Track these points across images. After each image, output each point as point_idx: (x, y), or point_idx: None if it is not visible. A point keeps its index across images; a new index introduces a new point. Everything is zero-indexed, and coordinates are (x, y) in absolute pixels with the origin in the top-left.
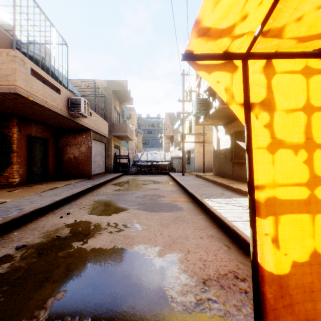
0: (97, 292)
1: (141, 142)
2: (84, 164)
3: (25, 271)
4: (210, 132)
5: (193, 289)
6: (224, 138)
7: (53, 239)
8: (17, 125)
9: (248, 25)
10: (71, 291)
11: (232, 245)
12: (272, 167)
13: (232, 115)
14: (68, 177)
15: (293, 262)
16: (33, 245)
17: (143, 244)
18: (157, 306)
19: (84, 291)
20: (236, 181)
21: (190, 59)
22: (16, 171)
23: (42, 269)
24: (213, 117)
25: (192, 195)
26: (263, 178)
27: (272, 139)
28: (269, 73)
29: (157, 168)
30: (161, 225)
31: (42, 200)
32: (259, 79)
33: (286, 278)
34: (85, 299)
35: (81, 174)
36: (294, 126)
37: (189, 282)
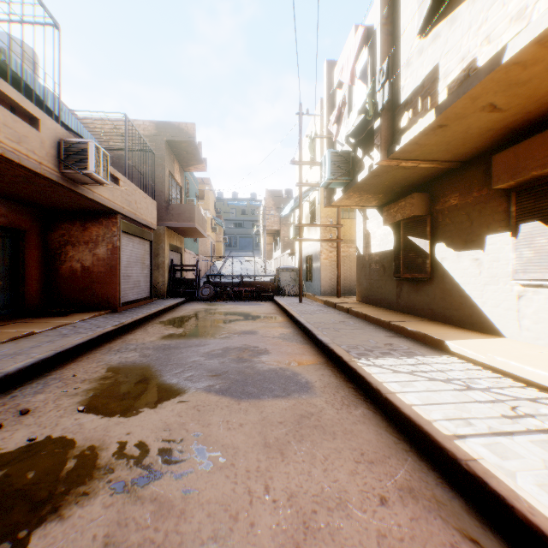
0: None
1: (223, 242)
2: (104, 282)
3: None
4: (350, 223)
5: None
6: (380, 231)
7: None
8: None
9: None
10: None
11: (485, 531)
12: None
13: (401, 186)
14: (70, 308)
15: None
16: None
17: (212, 543)
18: None
19: None
20: (409, 316)
21: None
22: None
23: None
24: (362, 189)
25: (328, 350)
26: None
27: None
28: None
29: (251, 289)
30: (266, 447)
31: None
32: None
33: None
34: None
35: (98, 302)
36: None
37: None
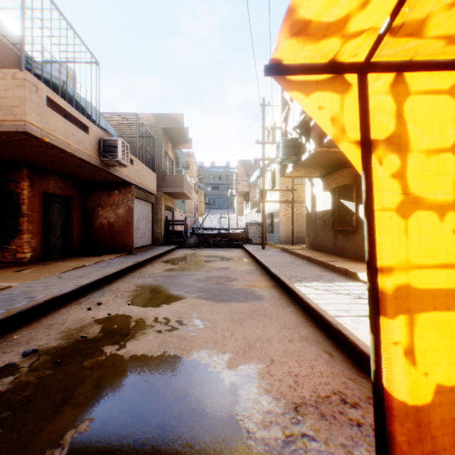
0: (138, 422)
1: (203, 202)
2: (122, 233)
3: (35, 389)
4: (302, 187)
5: (280, 419)
6: (322, 195)
7: (76, 341)
8: (28, 178)
9: (370, 17)
10: (101, 419)
11: (337, 351)
12: (404, 239)
13: (335, 162)
14: (101, 251)
15: (437, 386)
16: (48, 350)
17: (206, 349)
18: (227, 445)
19: (119, 420)
20: (340, 258)
21: (277, 73)
22: (27, 242)
23: (60, 385)
24: (306, 166)
25: (277, 278)
26: (390, 256)
27: (404, 195)
28: (400, 94)
29: (226, 239)
30: (232, 321)
31: (62, 285)
32: (384, 103)
33: (427, 410)
34: (120, 432)
35: (118, 247)
36: (439, 176)
37: (273, 407)
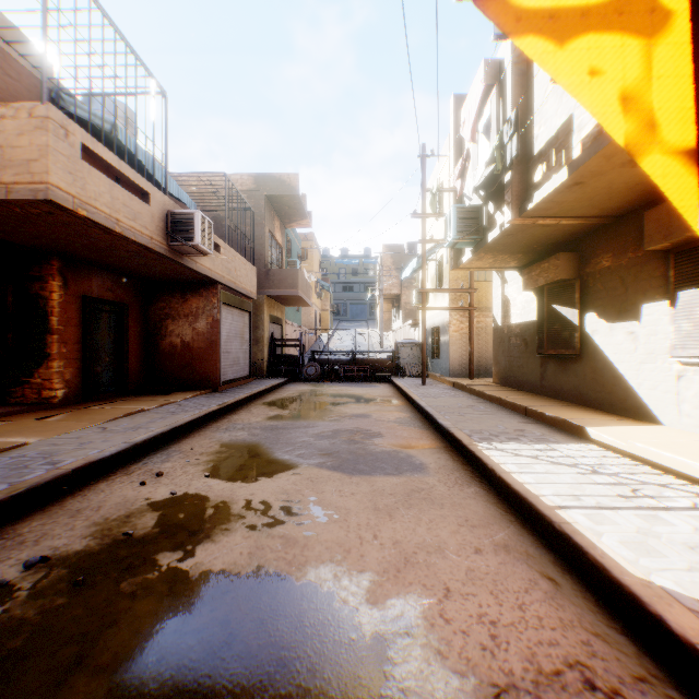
0: None
1: (330, 310)
2: (204, 359)
3: (33, 634)
4: (487, 286)
5: None
6: (521, 298)
7: (115, 542)
8: (60, 274)
9: None
10: None
11: (564, 575)
12: None
13: (543, 244)
14: (170, 387)
15: None
16: (67, 557)
17: (330, 563)
18: None
19: None
20: (553, 401)
21: None
22: (58, 374)
23: (75, 628)
24: (495, 250)
25: (448, 434)
26: None
27: None
28: None
29: (364, 368)
30: (375, 511)
31: (105, 442)
32: None
33: None
34: None
35: (197, 380)
36: None
37: (455, 693)
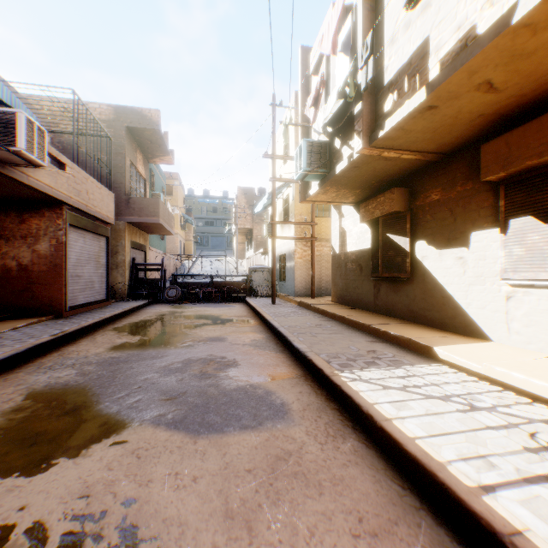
0: None
1: (193, 241)
2: (47, 283)
3: None
4: (324, 221)
5: None
6: (356, 229)
7: None
8: None
9: None
10: None
11: None
12: None
13: (380, 180)
14: (1, 314)
15: None
16: None
17: None
18: None
19: None
20: (388, 318)
21: None
22: None
23: None
24: (340, 183)
25: (306, 360)
26: None
27: None
28: None
29: (221, 290)
30: (227, 519)
31: None
32: None
33: None
34: None
35: (39, 306)
36: None
37: None
